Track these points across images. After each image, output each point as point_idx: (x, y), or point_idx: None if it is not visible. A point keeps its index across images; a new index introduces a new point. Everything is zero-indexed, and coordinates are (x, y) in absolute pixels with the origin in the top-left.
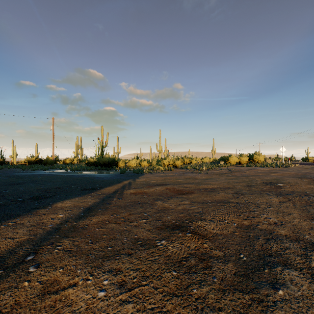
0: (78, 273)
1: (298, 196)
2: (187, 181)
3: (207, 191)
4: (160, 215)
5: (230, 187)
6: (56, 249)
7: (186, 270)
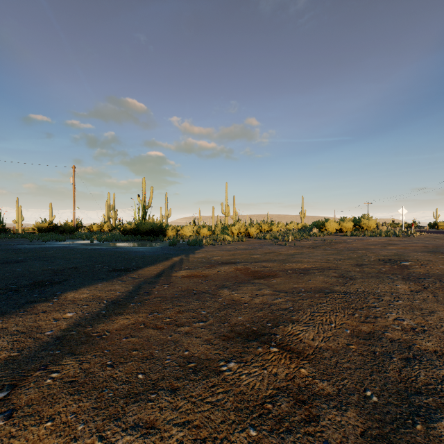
0: (79, 430)
1: (438, 281)
2: (266, 257)
3: (297, 273)
4: (227, 313)
5: (331, 267)
6: (49, 378)
7: (273, 425)
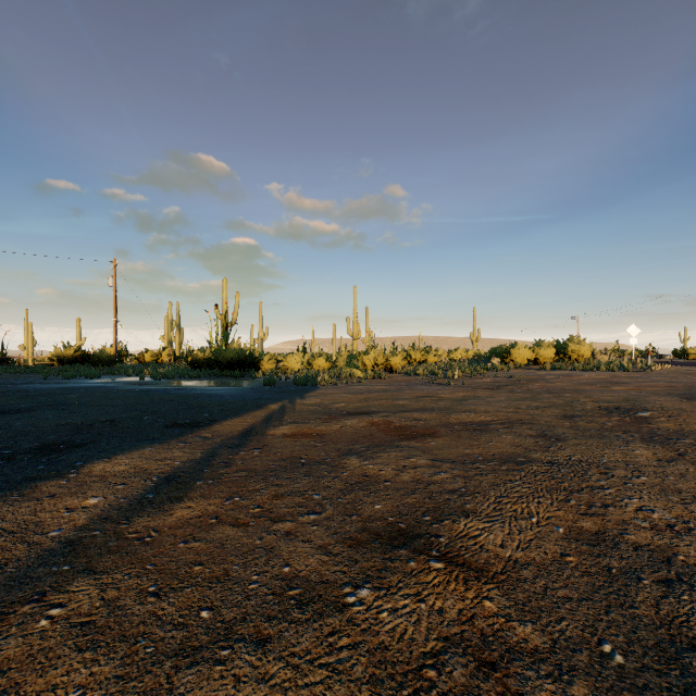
0: None
1: None
2: (418, 404)
3: (470, 430)
4: (356, 498)
5: (524, 420)
6: (44, 618)
7: None
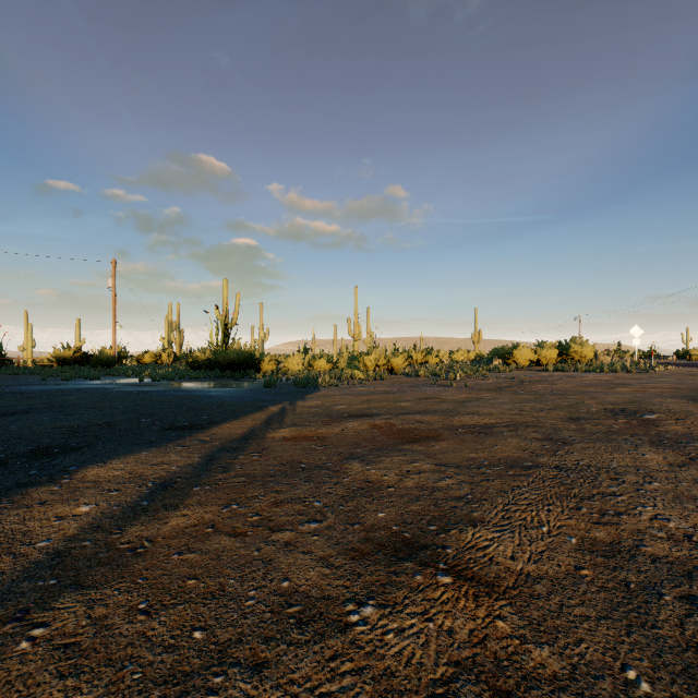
0: None
1: None
2: (421, 406)
3: (474, 433)
4: (358, 505)
5: (529, 423)
6: (25, 640)
7: None
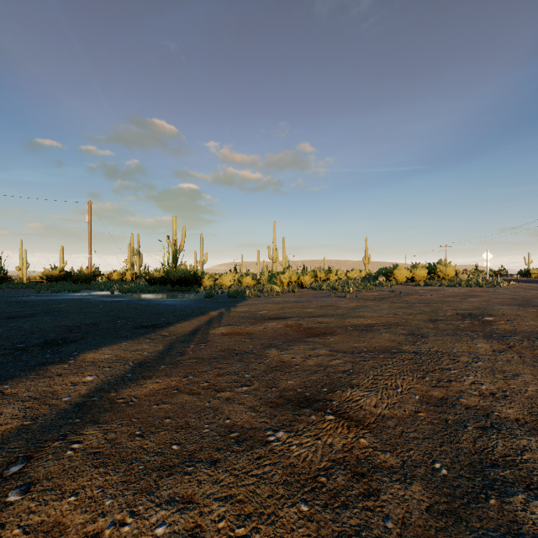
0: (106, 505)
1: (525, 339)
2: (322, 311)
3: (359, 330)
4: (275, 376)
5: (399, 323)
6: (69, 450)
7: (327, 500)
